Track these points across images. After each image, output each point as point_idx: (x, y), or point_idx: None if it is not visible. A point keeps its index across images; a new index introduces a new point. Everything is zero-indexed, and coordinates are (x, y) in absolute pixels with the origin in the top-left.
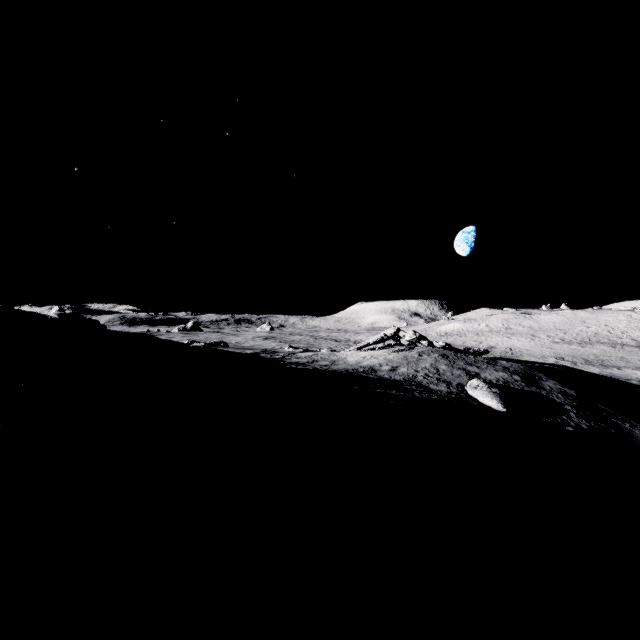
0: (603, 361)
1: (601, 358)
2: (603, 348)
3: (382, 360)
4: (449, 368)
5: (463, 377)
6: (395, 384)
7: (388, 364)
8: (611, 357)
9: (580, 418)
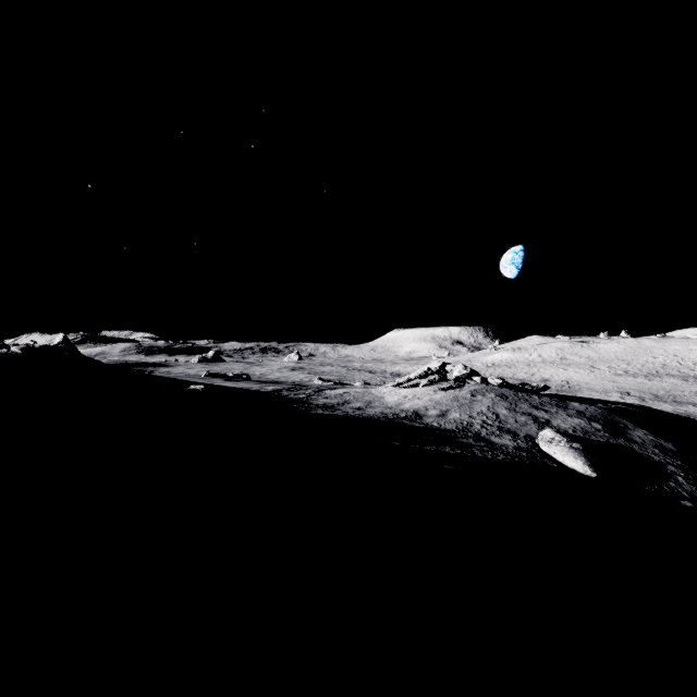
0: (675, 397)
1: (672, 393)
2: (674, 381)
3: (428, 402)
4: (511, 413)
5: (531, 425)
6: (447, 436)
7: (435, 407)
8: (684, 392)
9: (692, 485)
